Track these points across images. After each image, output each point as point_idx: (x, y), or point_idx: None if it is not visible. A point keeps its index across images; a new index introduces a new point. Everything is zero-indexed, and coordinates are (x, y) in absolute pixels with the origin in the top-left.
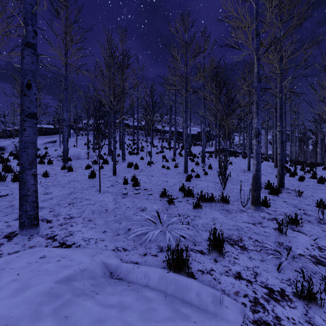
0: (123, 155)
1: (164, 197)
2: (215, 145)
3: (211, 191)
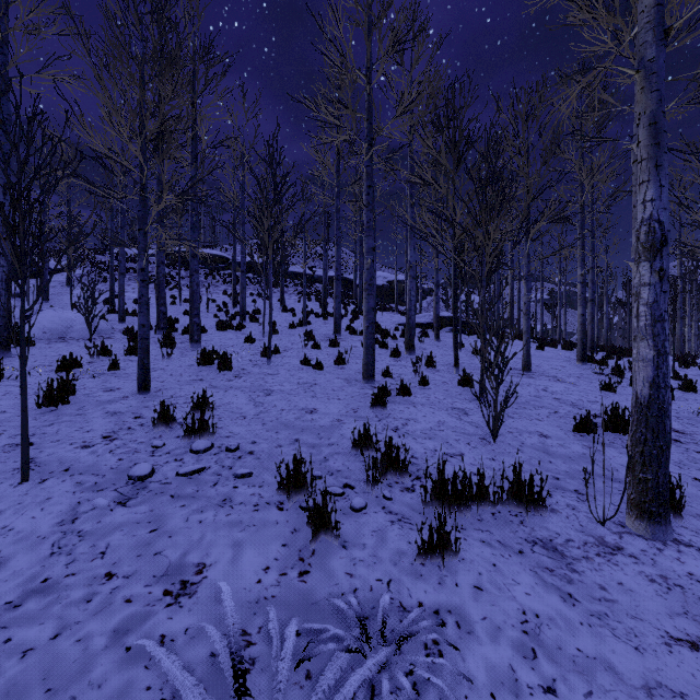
0: (194, 329)
1: (297, 492)
2: (435, 309)
3: (456, 445)
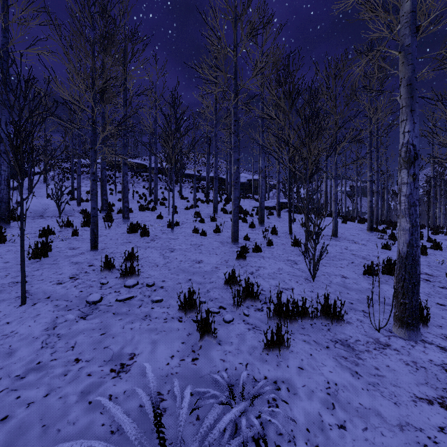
0: (125, 210)
1: (191, 311)
2: (277, 197)
3: (289, 283)
